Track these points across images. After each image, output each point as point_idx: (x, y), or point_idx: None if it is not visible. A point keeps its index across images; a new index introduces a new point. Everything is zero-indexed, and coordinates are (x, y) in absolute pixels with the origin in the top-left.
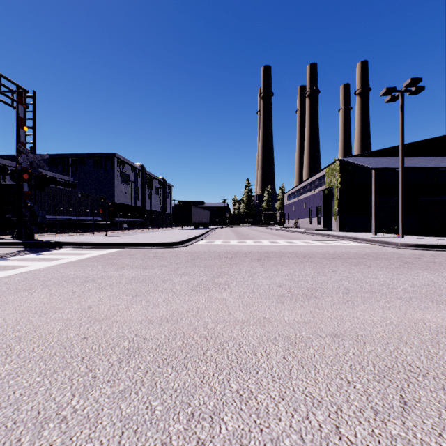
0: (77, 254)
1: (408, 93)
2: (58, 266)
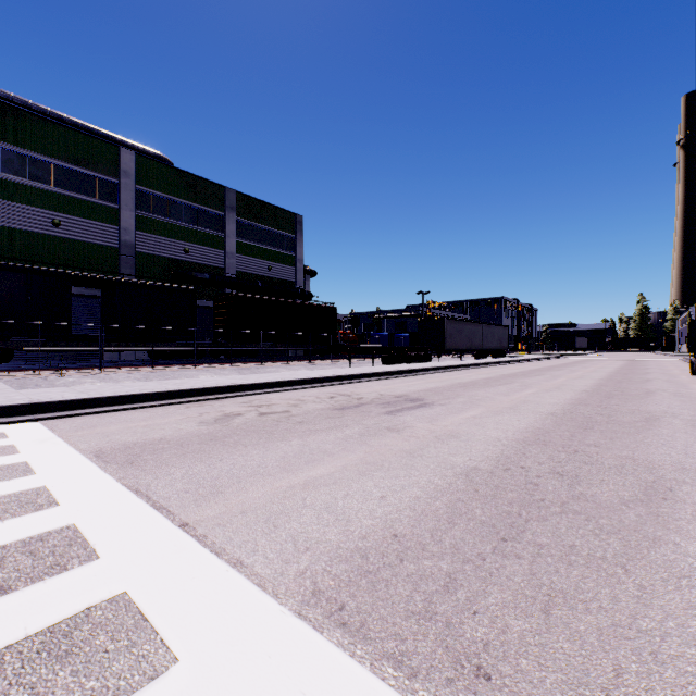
0: None
1: None
2: None
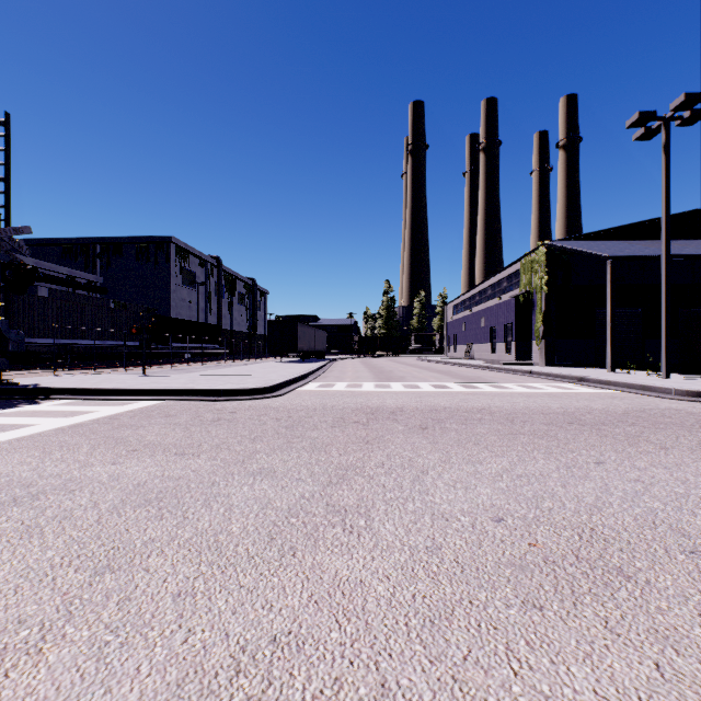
0: (64, 415)
1: (677, 123)
2: None
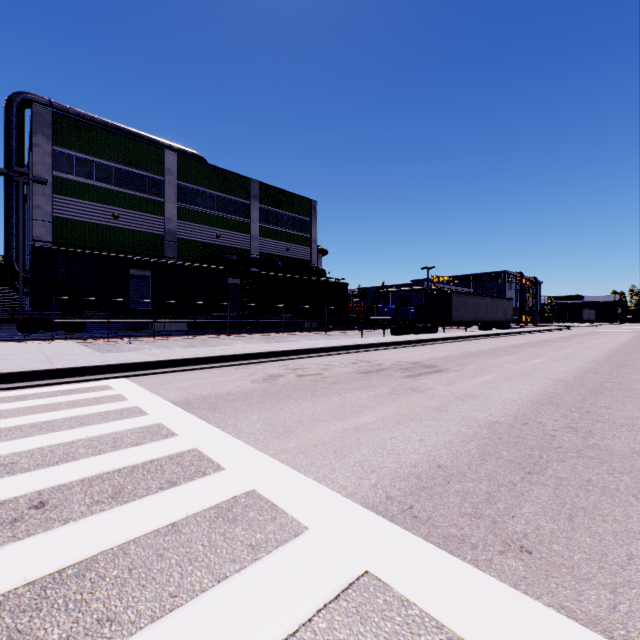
0: None
1: None
2: None
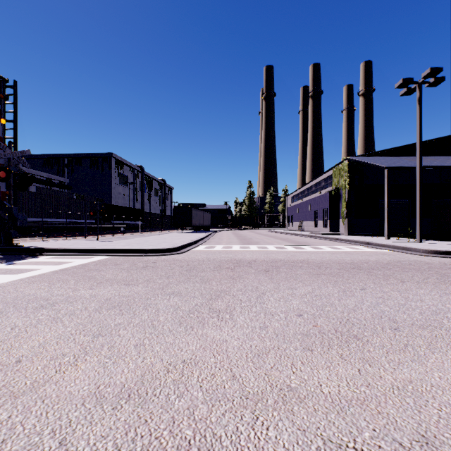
0: (55, 264)
1: (426, 85)
2: (21, 281)
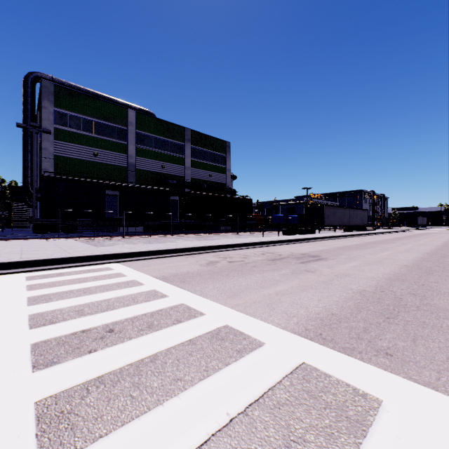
0: None
1: None
2: None
